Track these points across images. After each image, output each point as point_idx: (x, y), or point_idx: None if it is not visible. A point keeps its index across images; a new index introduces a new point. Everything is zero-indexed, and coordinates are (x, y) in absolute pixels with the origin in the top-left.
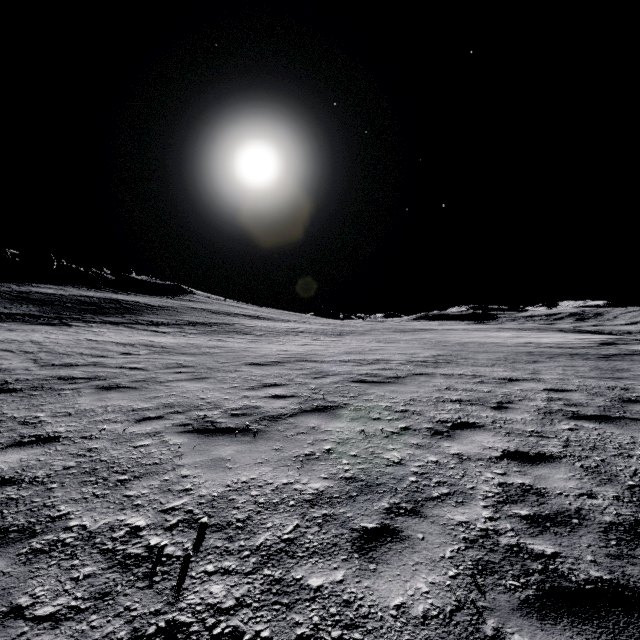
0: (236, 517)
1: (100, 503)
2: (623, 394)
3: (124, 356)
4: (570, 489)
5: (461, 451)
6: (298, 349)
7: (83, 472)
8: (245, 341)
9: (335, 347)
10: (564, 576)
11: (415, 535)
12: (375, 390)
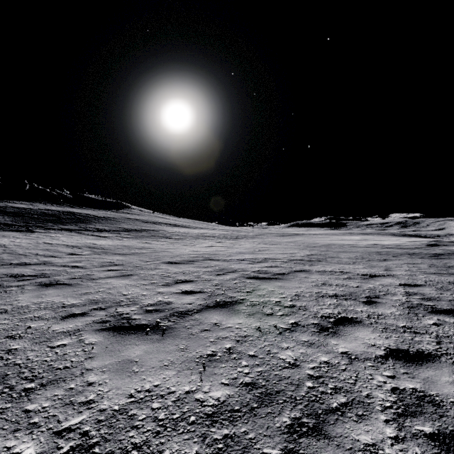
0: (133, 441)
1: None
2: None
3: (70, 256)
4: None
5: (348, 349)
6: (205, 250)
7: None
8: (166, 243)
9: (233, 248)
10: None
11: None
12: (266, 286)
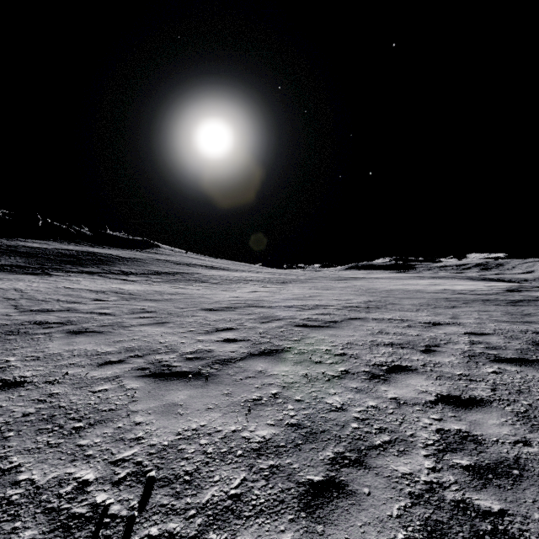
0: (184, 469)
1: (52, 453)
2: (535, 337)
3: (95, 302)
4: (505, 436)
5: (398, 395)
6: (248, 295)
7: (41, 419)
8: (202, 288)
9: (280, 294)
10: (515, 538)
11: (361, 489)
12: (316, 334)
